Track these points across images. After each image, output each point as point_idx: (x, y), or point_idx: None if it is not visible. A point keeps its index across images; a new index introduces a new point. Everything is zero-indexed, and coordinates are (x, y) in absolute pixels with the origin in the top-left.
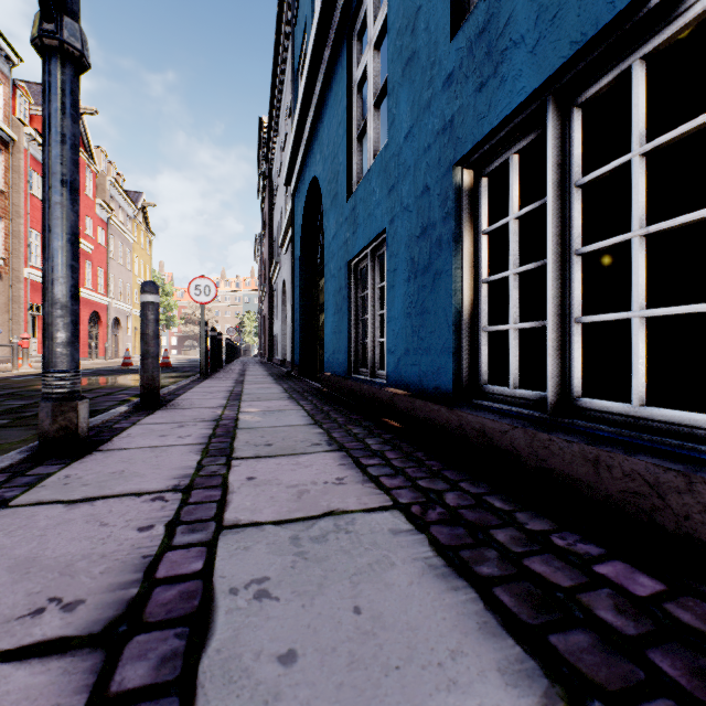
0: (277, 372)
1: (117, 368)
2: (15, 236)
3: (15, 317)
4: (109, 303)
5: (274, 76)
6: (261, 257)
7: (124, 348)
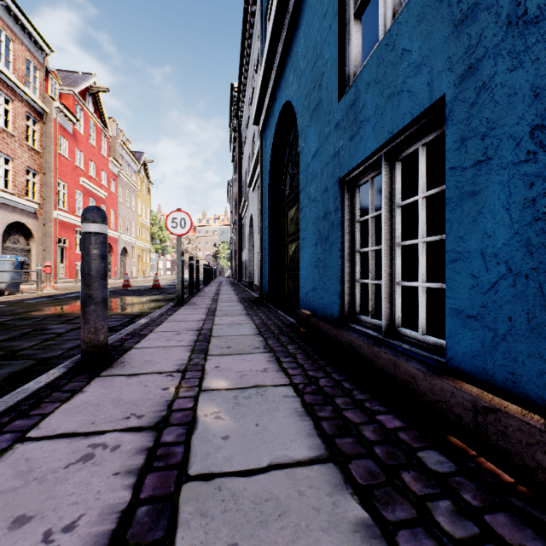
0: (246, 296)
1: (118, 289)
2: (48, 186)
3: (48, 248)
4: (119, 237)
5: (243, 42)
6: (233, 198)
7: (130, 270)
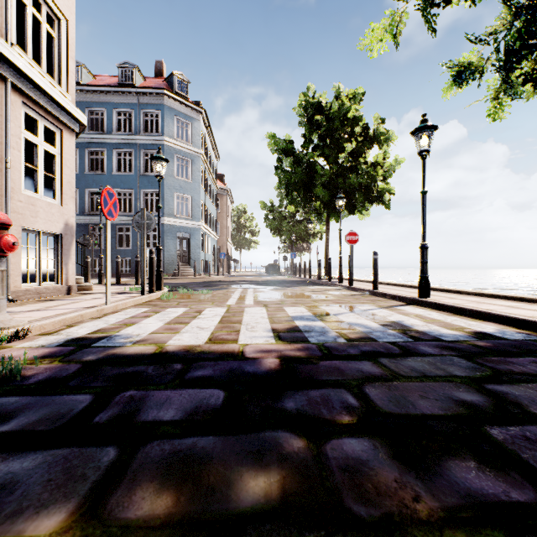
0: None
1: None
2: None
3: None
4: None
5: None
6: None
7: None
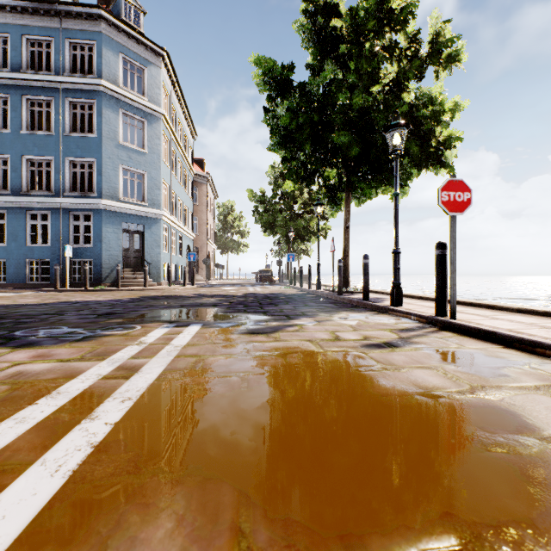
0: None
1: None
2: None
3: None
4: None
5: None
6: None
7: None
